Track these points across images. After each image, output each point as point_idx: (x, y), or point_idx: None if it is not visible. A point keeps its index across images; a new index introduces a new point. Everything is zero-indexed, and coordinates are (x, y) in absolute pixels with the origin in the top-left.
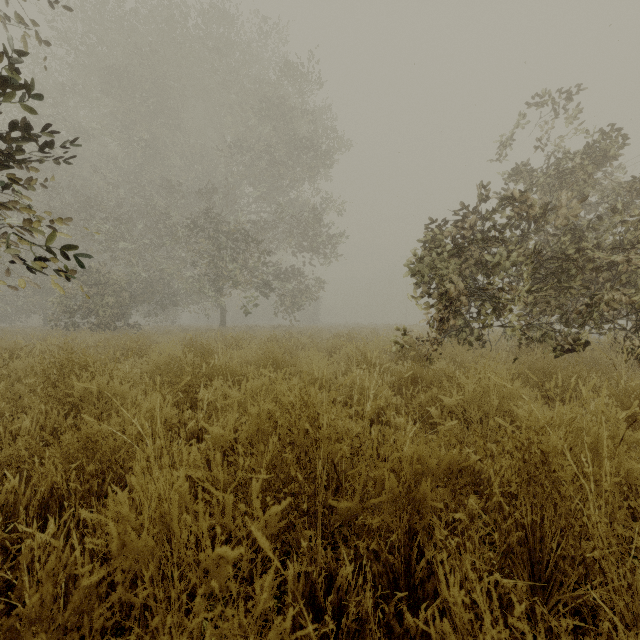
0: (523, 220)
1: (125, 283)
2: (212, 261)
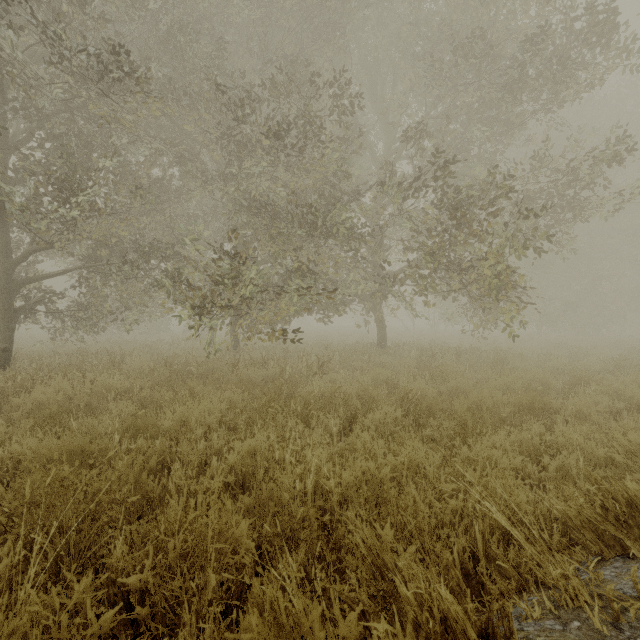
0: None
1: None
2: None
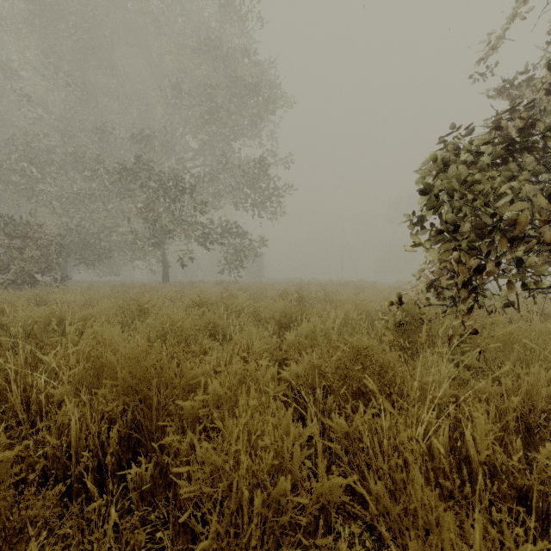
0: None
1: (49, 235)
2: (146, 211)
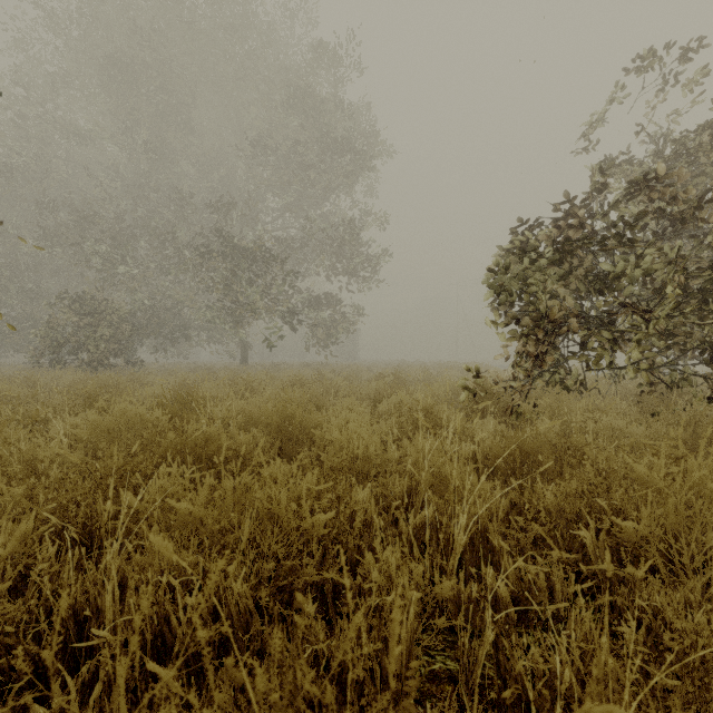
0: (650, 213)
1: (123, 312)
2: (228, 285)
